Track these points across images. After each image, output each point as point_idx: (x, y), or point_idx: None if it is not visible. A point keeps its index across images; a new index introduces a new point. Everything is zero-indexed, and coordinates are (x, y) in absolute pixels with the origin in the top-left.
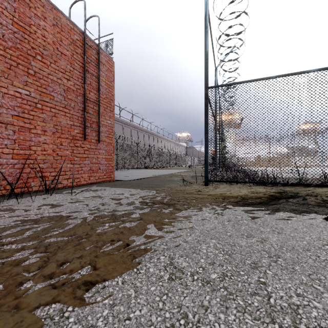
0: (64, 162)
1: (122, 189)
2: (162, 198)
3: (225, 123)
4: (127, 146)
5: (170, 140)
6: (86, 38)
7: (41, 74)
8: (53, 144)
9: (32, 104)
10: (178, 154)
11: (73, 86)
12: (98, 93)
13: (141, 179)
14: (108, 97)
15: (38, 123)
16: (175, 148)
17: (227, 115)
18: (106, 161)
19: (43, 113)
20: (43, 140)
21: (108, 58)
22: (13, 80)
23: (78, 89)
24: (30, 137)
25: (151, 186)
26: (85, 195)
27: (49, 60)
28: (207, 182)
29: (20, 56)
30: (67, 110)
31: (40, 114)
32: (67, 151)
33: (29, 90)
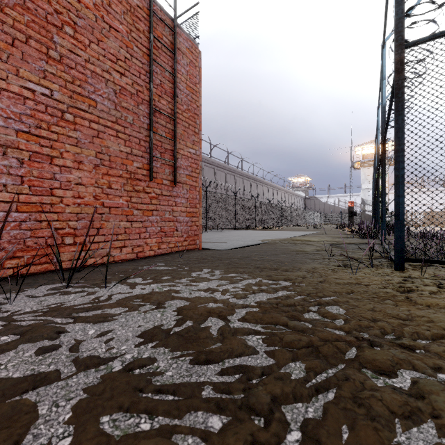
0: (114, 218)
1: (213, 273)
2: (323, 316)
3: (370, 158)
4: (220, 197)
5: (281, 188)
6: (153, 6)
7: (73, 60)
8: (95, 186)
9: (55, 112)
10: (293, 208)
11: (131, 87)
12: (173, 101)
13: (244, 248)
14: (190, 109)
15: (66, 148)
16: (287, 200)
17: (373, 145)
18: (187, 217)
19: (77, 129)
20: (77, 179)
21: (191, 43)
22: (19, 67)
23: (139, 93)
24: (52, 172)
25: (271, 267)
26: (133, 290)
27: (87, 36)
28: (401, 263)
29: (32, 23)
30: (120, 128)
31: (70, 132)
32: (120, 200)
33: (50, 87)
